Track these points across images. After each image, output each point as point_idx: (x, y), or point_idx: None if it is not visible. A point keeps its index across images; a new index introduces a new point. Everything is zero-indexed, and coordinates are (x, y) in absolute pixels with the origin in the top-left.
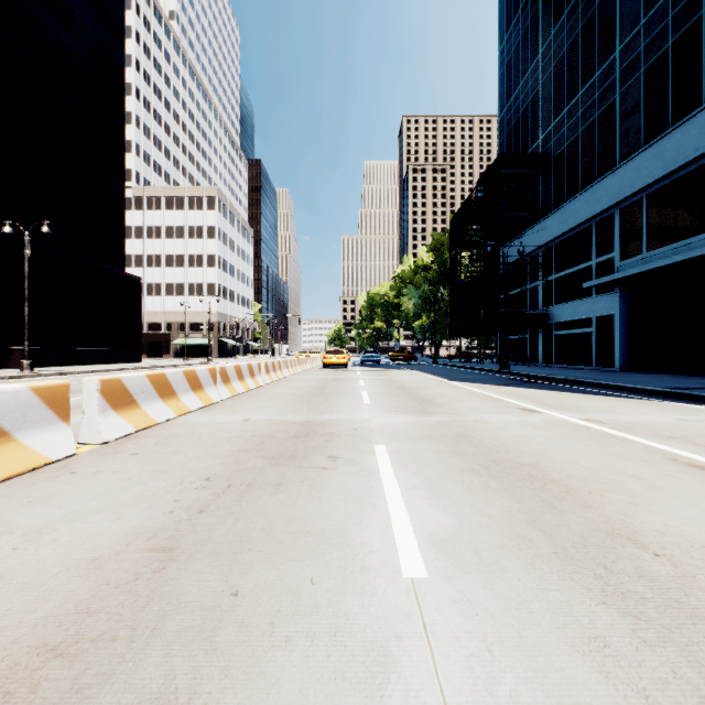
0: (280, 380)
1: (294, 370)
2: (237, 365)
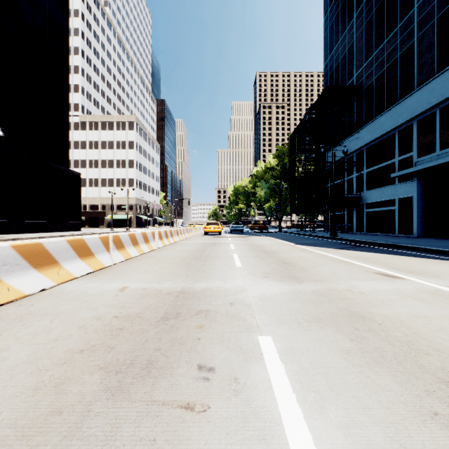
0: (171, 244)
1: (183, 237)
2: (131, 233)
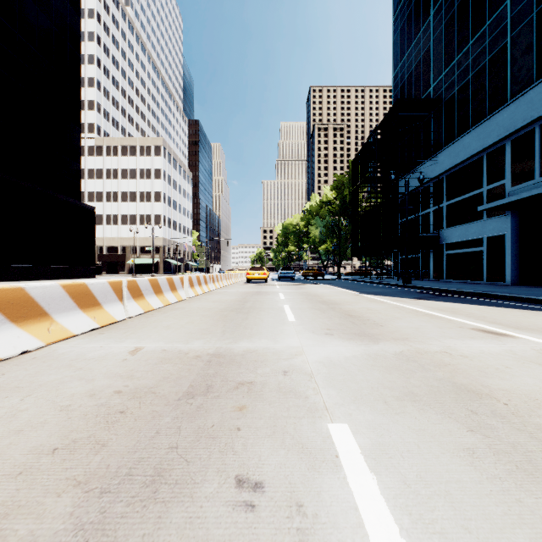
0: (205, 293)
1: (220, 284)
2: (153, 278)
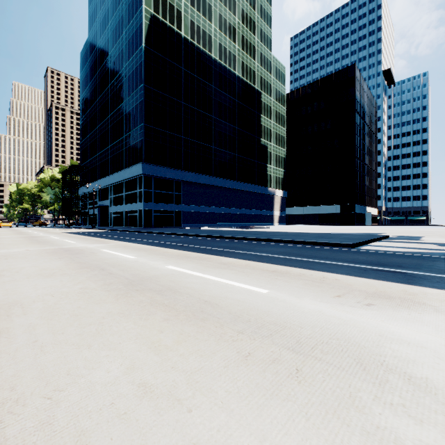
0: None
1: None
2: None
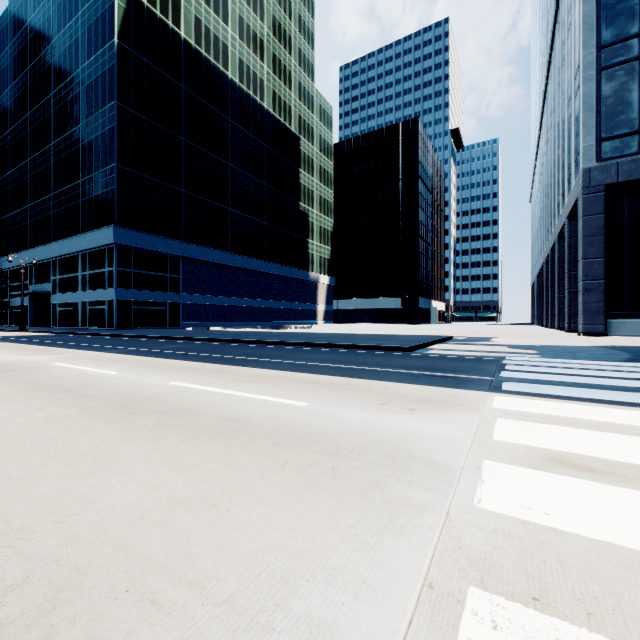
0: None
1: None
2: None
